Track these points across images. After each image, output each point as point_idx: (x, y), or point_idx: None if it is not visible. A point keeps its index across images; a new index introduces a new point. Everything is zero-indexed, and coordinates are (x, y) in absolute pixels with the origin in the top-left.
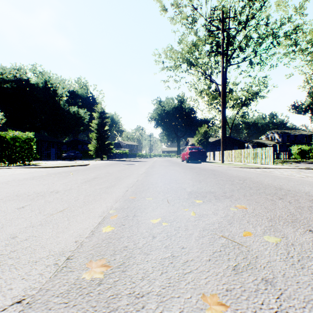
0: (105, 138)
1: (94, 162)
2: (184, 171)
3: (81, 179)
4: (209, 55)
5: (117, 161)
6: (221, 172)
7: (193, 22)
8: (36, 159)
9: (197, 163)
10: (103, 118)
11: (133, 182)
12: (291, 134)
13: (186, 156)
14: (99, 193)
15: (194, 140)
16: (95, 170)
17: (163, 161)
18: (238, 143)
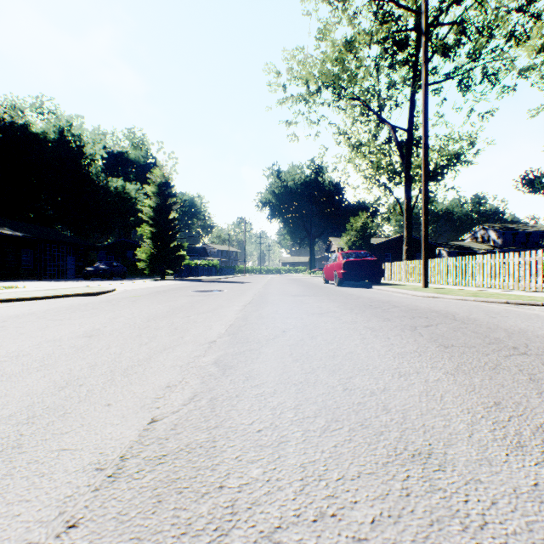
0: (169, 235)
1: (134, 285)
2: (366, 325)
3: None
4: (378, 67)
5: (190, 282)
6: (509, 332)
7: None
8: (36, 278)
9: (360, 286)
10: (166, 196)
11: (57, 505)
12: (521, 231)
13: (336, 272)
14: None
15: (343, 242)
16: (72, 318)
17: (285, 282)
18: None
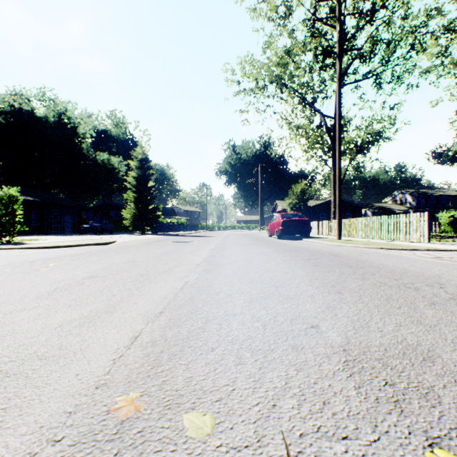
0: (148, 199)
1: (126, 238)
2: (282, 258)
3: (52, 282)
4: (311, 70)
5: (166, 236)
6: (358, 261)
7: (287, 16)
8: (42, 233)
9: (295, 239)
10: (146, 169)
11: (171, 291)
12: (431, 195)
13: (276, 228)
14: (22, 364)
15: (286, 204)
16: (111, 255)
17: (238, 236)
18: (352, 208)
